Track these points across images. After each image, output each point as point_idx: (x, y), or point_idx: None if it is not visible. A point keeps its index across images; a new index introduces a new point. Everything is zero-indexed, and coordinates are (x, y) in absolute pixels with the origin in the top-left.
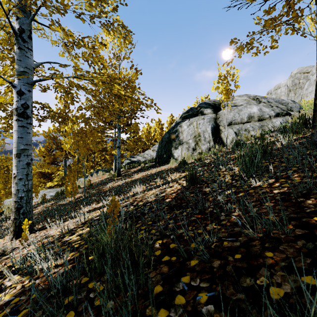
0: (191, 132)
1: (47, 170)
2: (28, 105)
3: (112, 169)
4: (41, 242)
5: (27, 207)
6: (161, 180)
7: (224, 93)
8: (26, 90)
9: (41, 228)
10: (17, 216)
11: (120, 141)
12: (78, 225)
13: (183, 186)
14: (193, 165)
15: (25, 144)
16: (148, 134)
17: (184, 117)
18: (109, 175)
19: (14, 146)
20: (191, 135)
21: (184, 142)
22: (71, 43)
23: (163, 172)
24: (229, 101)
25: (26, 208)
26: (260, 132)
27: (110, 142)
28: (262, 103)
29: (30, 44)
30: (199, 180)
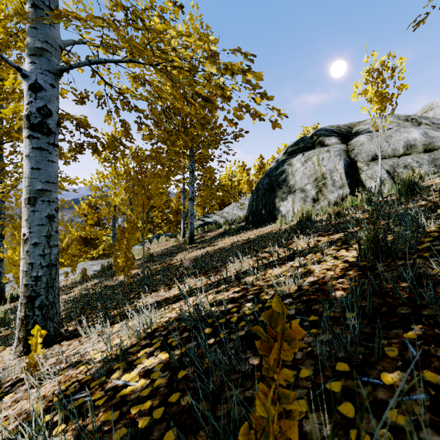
0: (309, 172)
1: (89, 234)
2: (50, 111)
3: (179, 233)
4: (58, 396)
5: (48, 296)
6: (280, 248)
7: (377, 101)
8: (47, 83)
9: (73, 333)
10: (30, 312)
11: (193, 191)
12: (138, 338)
13: (349, 262)
14: (328, 223)
15: (44, 182)
16: (230, 183)
17: (292, 152)
18: (176, 242)
19: (25, 184)
20: (309, 177)
21: (296, 189)
22: (122, 20)
23: (274, 236)
24: (364, 126)
25: (45, 297)
26: (433, 169)
27: (175, 196)
28: (424, 126)
29: (54, 1)
30: (394, 250)
